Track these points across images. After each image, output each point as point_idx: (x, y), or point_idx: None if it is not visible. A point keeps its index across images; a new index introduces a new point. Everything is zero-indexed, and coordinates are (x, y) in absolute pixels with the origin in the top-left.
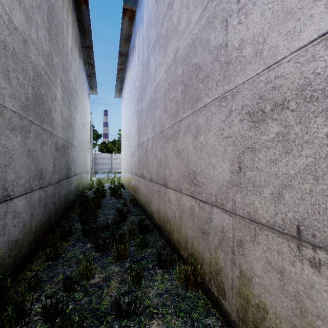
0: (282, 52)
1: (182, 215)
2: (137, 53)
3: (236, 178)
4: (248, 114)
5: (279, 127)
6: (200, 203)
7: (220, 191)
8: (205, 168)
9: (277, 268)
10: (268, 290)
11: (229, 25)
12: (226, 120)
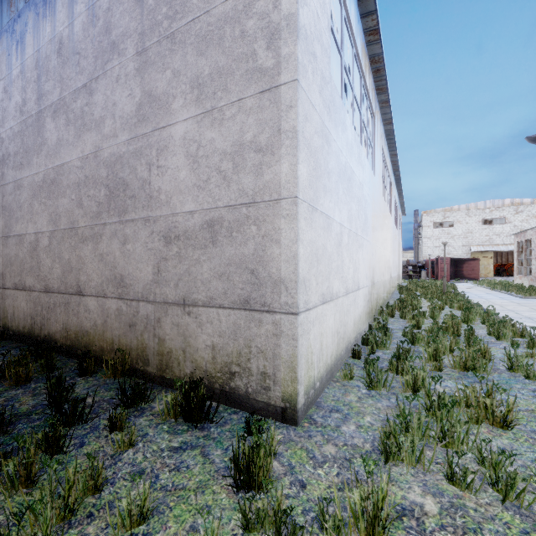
0: (178, 210)
1: (107, 320)
2: (3, 79)
3: (156, 277)
4: (163, 237)
5: (177, 249)
6: (128, 302)
7: (145, 288)
8: (133, 272)
9: (177, 324)
10: (173, 339)
11: (152, 171)
12: (150, 237)
